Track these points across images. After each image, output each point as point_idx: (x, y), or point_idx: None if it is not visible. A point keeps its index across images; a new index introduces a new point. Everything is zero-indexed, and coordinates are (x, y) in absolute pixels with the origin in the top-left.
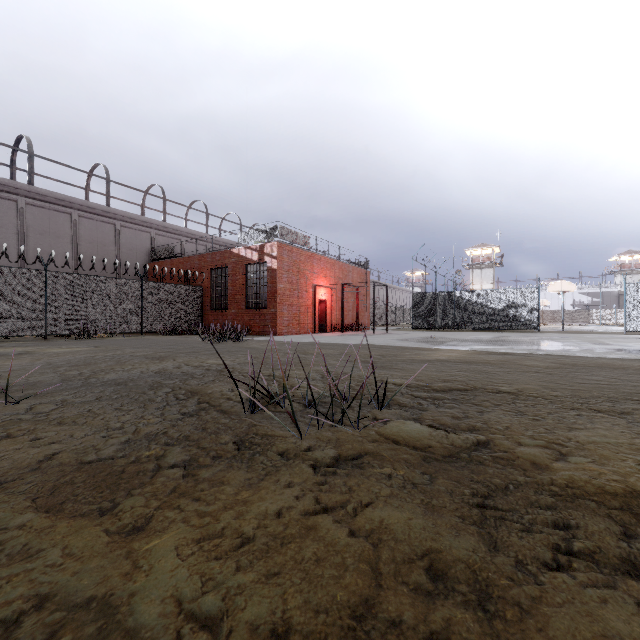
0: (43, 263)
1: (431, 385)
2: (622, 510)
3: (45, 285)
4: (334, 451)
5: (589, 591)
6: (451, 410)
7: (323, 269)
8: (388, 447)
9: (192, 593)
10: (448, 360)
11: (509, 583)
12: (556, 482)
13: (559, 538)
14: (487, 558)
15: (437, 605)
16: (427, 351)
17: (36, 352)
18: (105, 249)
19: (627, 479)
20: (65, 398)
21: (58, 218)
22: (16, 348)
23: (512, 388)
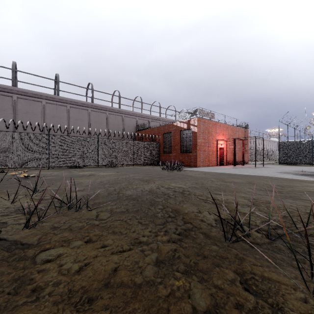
0: (97, 135)
1: None
2: None
3: (97, 144)
4: None
5: None
6: None
7: (221, 130)
8: None
9: None
10: None
11: None
12: None
13: None
14: None
15: None
16: (313, 183)
17: (95, 174)
18: (118, 127)
19: None
20: (112, 208)
21: (101, 115)
22: (88, 172)
23: None
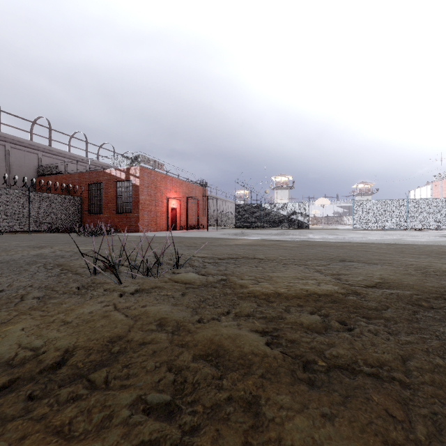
0: None
1: (219, 256)
2: (264, 299)
3: None
4: (137, 287)
5: (222, 324)
6: (219, 267)
7: (174, 186)
8: (170, 284)
9: (28, 341)
10: (241, 244)
11: (190, 325)
12: (244, 292)
13: (226, 310)
14: (187, 318)
15: (152, 334)
16: (233, 240)
17: None
18: None
19: (277, 289)
20: None
21: None
22: None
23: (263, 256)
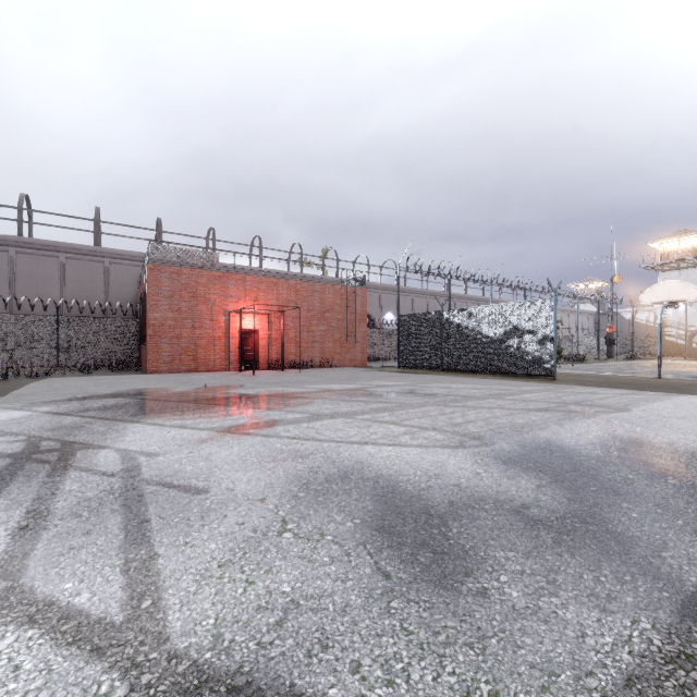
0: None
1: None
2: None
3: None
4: None
5: None
6: None
7: (251, 291)
8: None
9: None
10: None
11: None
12: None
13: None
14: None
15: None
16: None
17: None
18: (93, 286)
19: None
20: None
21: (47, 262)
22: None
23: None
